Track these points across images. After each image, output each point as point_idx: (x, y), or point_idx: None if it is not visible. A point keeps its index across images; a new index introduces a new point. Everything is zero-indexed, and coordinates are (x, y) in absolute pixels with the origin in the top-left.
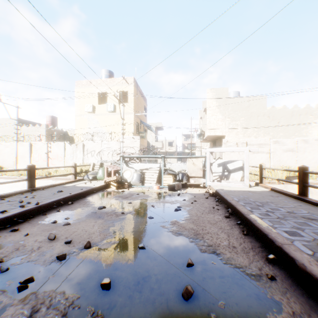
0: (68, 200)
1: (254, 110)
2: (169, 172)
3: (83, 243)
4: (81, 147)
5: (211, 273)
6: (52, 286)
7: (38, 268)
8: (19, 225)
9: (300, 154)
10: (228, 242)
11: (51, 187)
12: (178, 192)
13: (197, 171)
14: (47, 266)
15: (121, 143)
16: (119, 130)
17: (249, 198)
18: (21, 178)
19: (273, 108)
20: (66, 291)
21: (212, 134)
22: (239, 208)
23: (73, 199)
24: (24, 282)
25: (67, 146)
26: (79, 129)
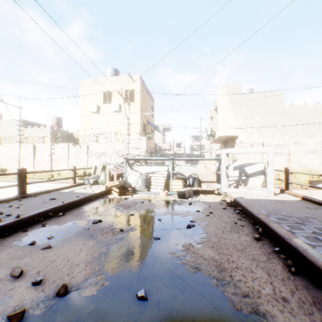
0: (59, 211)
1: (271, 107)
2: (178, 176)
3: (58, 283)
4: (85, 149)
5: None
6: None
7: None
8: None
9: None
10: (272, 288)
11: (45, 193)
12: (189, 199)
13: (210, 175)
14: None
15: (126, 144)
16: (124, 131)
17: (280, 212)
18: None
19: (292, 105)
20: None
21: (224, 134)
22: (274, 228)
23: (66, 209)
24: None
25: (71, 147)
26: (84, 130)
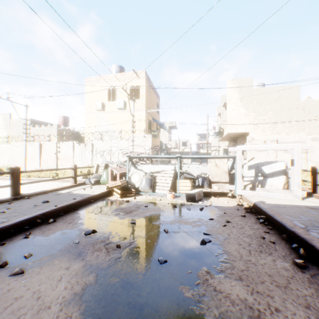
0: (50, 216)
1: (285, 102)
2: (185, 176)
3: None
4: (90, 147)
5: None
6: None
7: None
8: None
9: None
10: None
11: (41, 194)
12: (200, 203)
13: (221, 174)
14: None
15: (131, 142)
16: (129, 129)
17: None
18: (29, 179)
19: (309, 99)
20: None
21: (233, 131)
22: None
23: (59, 214)
24: None
25: (76, 146)
26: (89, 129)
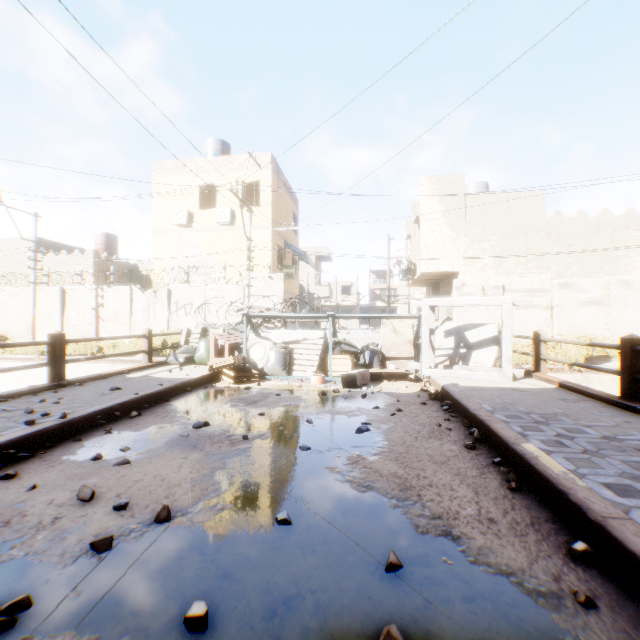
0: (131, 409)
1: (519, 219)
2: (343, 348)
3: (153, 508)
4: (164, 297)
5: (443, 588)
6: (73, 621)
7: (46, 571)
8: (20, 464)
9: (614, 310)
10: (478, 508)
11: (98, 379)
12: (363, 389)
13: (402, 345)
14: (67, 567)
15: (246, 288)
16: (241, 263)
17: (515, 406)
18: (43, 359)
19: (558, 215)
20: (103, 636)
21: (432, 269)
22: (497, 429)
23: (143, 406)
24: (7, 610)
25: (136, 294)
26: (161, 261)
